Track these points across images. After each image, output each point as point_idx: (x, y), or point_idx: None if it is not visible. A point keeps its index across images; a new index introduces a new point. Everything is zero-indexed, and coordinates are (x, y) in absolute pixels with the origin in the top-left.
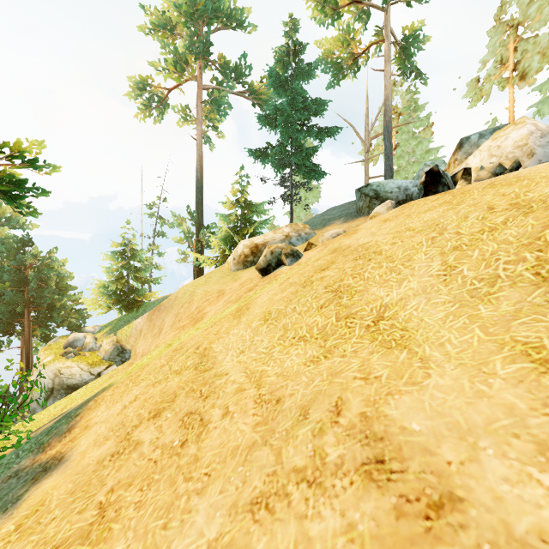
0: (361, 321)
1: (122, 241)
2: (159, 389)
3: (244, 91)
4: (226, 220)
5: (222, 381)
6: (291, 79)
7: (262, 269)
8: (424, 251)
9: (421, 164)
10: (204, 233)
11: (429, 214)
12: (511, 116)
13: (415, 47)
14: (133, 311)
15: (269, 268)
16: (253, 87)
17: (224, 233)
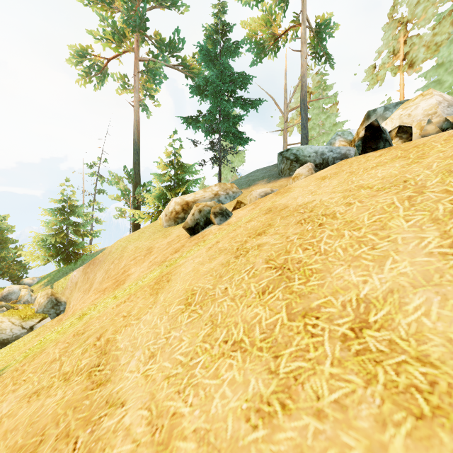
0: (330, 325)
1: (61, 197)
2: (31, 411)
3: (178, 65)
4: (160, 179)
5: (112, 423)
6: (219, 55)
7: (190, 228)
8: (402, 216)
9: (329, 135)
10: (140, 191)
11: (382, 170)
12: (402, 97)
13: (326, 33)
14: (71, 263)
15: (197, 227)
16: (186, 62)
17: (158, 191)
